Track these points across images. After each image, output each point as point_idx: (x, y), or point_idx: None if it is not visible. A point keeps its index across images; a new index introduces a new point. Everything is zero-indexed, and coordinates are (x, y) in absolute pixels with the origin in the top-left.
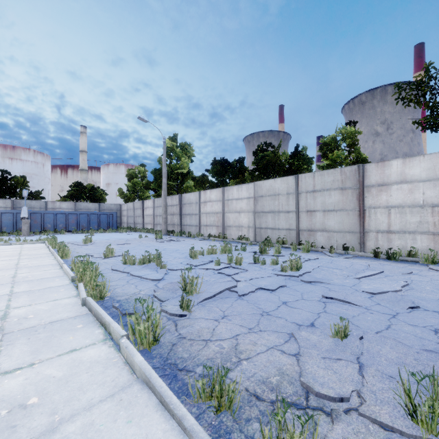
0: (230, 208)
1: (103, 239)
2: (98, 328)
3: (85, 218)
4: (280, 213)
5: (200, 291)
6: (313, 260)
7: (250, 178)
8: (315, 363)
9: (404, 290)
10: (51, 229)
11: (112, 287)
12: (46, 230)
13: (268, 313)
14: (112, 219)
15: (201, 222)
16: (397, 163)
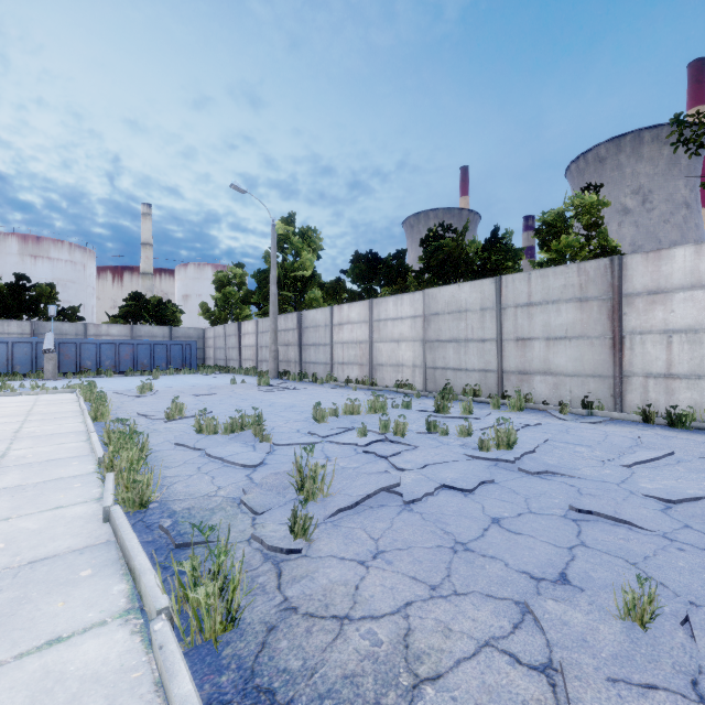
0: (382, 334)
1: (173, 385)
2: (121, 578)
3: (146, 351)
4: (470, 343)
5: (330, 491)
6: (533, 428)
7: (415, 284)
8: (601, 704)
9: None
10: (92, 369)
11: (168, 479)
12: (83, 371)
13: (467, 547)
14: (190, 353)
15: (334, 358)
16: (684, 253)
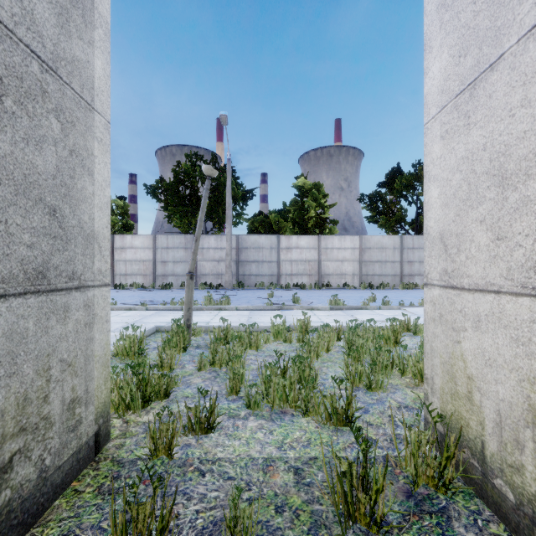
0: None
1: None
2: None
3: None
4: None
5: None
6: None
7: None
8: None
9: None
10: None
11: None
12: None
13: None
14: None
15: None
16: (130, 237)
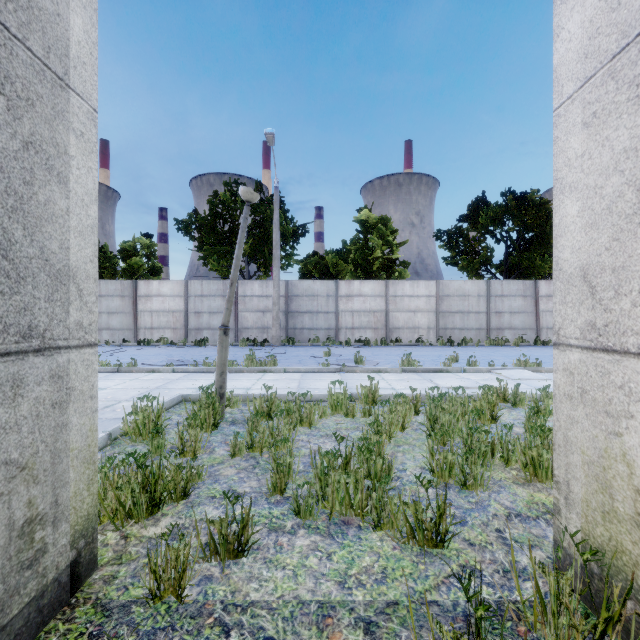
0: None
1: None
2: None
3: None
4: None
5: None
6: None
7: None
8: None
9: (120, 353)
10: None
11: None
12: None
13: None
14: None
15: None
16: (156, 283)
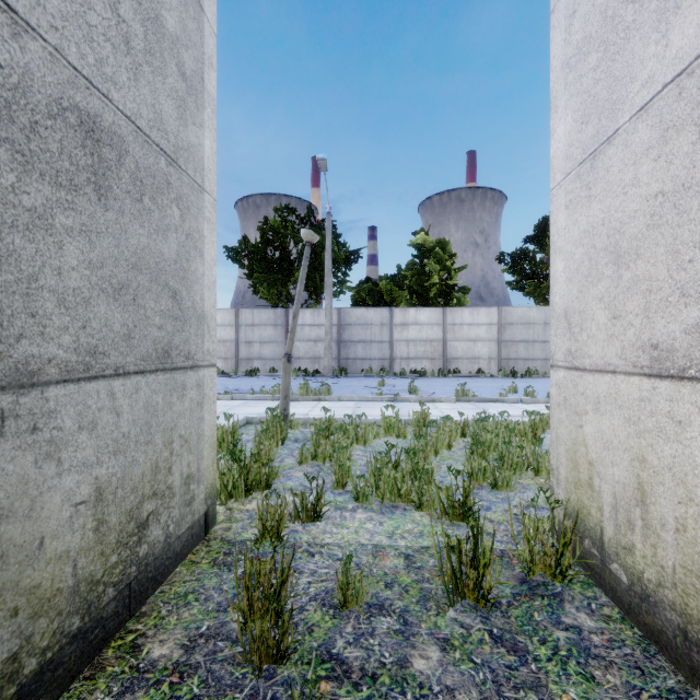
0: None
1: None
2: None
3: None
4: None
5: None
6: None
7: None
8: None
9: None
10: None
11: None
12: None
13: None
14: None
15: None
16: None
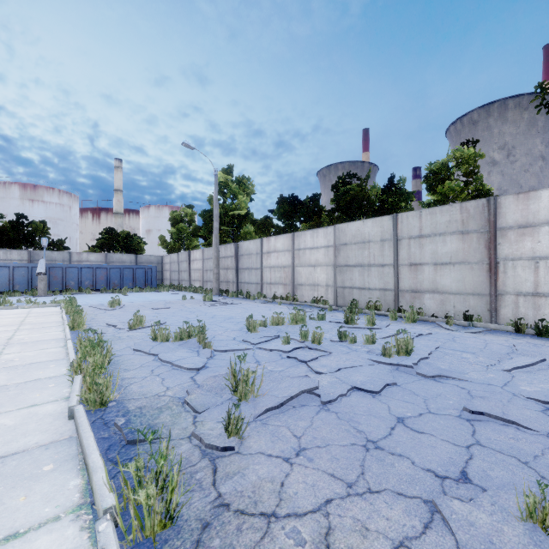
0: (301, 260)
1: (137, 300)
2: (77, 473)
3: (117, 273)
4: (372, 267)
5: (260, 392)
6: (425, 337)
7: (327, 221)
8: None
9: None
10: (75, 287)
11: (126, 380)
12: (68, 289)
13: (377, 445)
14: (151, 275)
15: (263, 279)
16: None
